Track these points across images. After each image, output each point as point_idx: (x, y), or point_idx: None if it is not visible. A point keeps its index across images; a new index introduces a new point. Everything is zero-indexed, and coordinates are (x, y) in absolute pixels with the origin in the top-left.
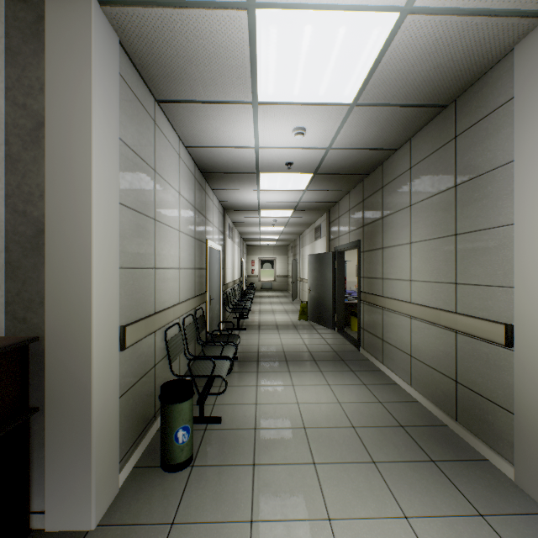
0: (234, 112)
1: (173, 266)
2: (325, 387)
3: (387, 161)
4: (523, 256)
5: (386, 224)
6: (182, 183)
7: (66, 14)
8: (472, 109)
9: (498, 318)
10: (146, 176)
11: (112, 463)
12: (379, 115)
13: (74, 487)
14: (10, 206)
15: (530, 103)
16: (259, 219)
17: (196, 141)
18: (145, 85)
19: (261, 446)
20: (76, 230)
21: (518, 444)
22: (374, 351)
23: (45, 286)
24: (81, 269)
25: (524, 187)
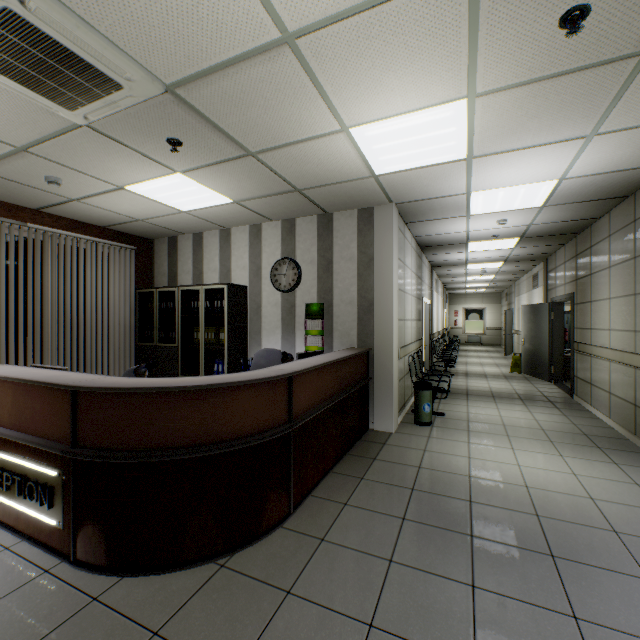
0: (453, 220)
1: (409, 319)
2: (526, 412)
3: (594, 225)
4: None
5: (592, 280)
6: (412, 262)
7: (382, 213)
8: None
9: None
10: (402, 269)
11: (396, 410)
12: (568, 207)
13: (385, 413)
14: (359, 294)
15: None
16: (465, 271)
17: (422, 234)
18: (401, 219)
19: (472, 426)
20: (386, 304)
21: None
22: (584, 396)
23: (374, 327)
24: (388, 320)
25: None
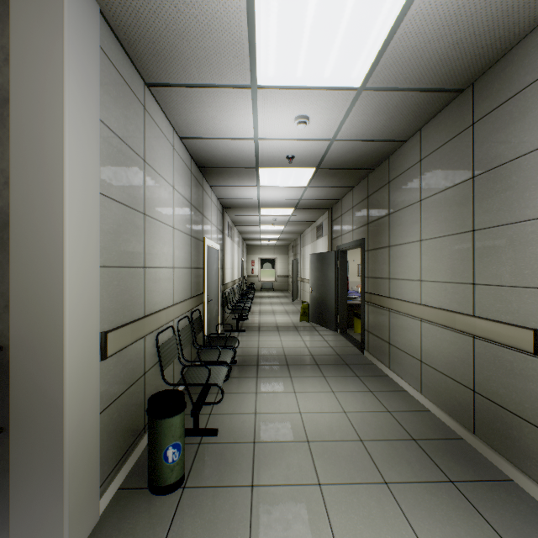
0: (232, 97)
1: (166, 265)
2: (329, 394)
3: (395, 154)
4: None
5: (393, 220)
6: (177, 177)
7: None
8: (492, 92)
9: (524, 322)
10: (134, 165)
11: (90, 489)
12: (389, 101)
13: (43, 519)
14: None
15: None
16: (259, 218)
17: (191, 132)
18: (132, 65)
19: (261, 463)
20: (46, 223)
21: None
22: (380, 355)
23: (10, 287)
24: (52, 267)
25: None
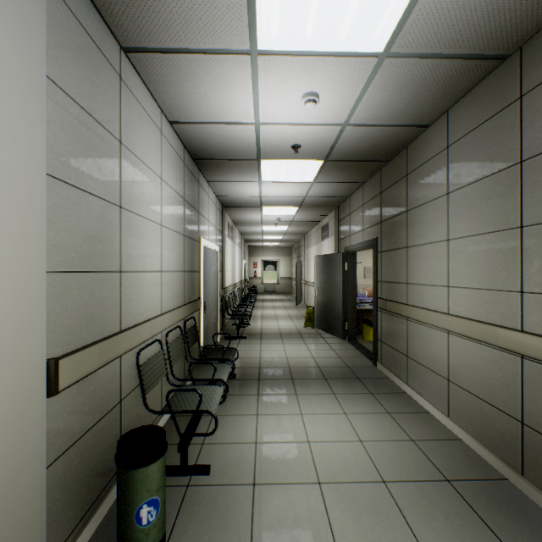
0: (227, 68)
1: (152, 269)
2: (341, 416)
3: (414, 143)
4: None
5: (412, 218)
6: (166, 167)
7: None
8: None
9: None
10: (105, 146)
11: None
12: (415, 73)
13: None
14: None
15: None
16: (261, 218)
17: (182, 114)
18: (102, 21)
19: (262, 517)
20: None
21: None
22: (395, 369)
23: None
24: None
25: None
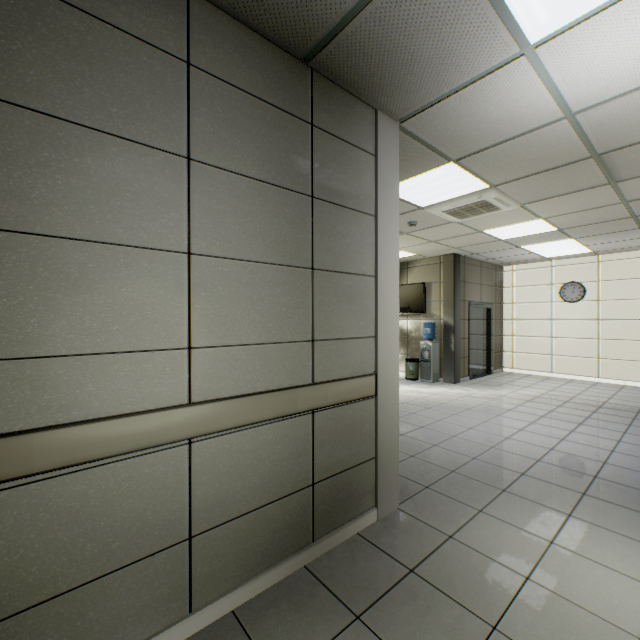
0: None
1: None
2: None
3: None
4: (384, 308)
5: (5, 131)
6: None
7: None
8: (335, 115)
9: (361, 371)
10: None
11: None
12: None
13: None
14: None
15: (388, 177)
16: None
17: None
18: None
19: None
20: None
21: (381, 480)
22: None
23: None
24: None
25: (385, 247)
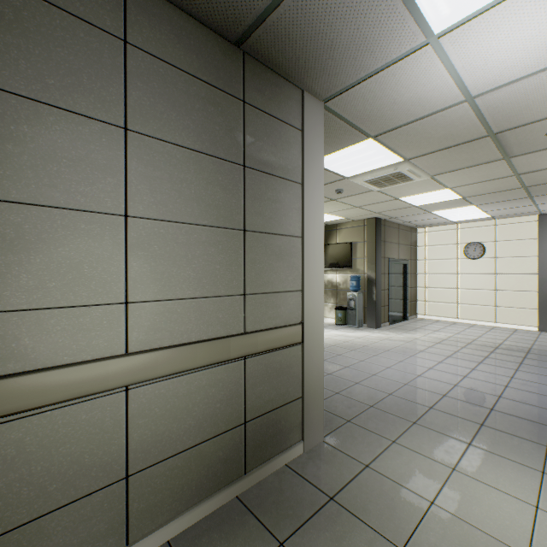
0: None
1: None
2: None
3: None
4: (310, 265)
5: None
6: None
7: None
8: (266, 94)
9: (289, 321)
10: None
11: None
12: None
13: None
14: None
15: (313, 150)
16: None
17: None
18: None
19: None
20: None
21: (307, 416)
22: None
23: None
24: None
25: (311, 212)
